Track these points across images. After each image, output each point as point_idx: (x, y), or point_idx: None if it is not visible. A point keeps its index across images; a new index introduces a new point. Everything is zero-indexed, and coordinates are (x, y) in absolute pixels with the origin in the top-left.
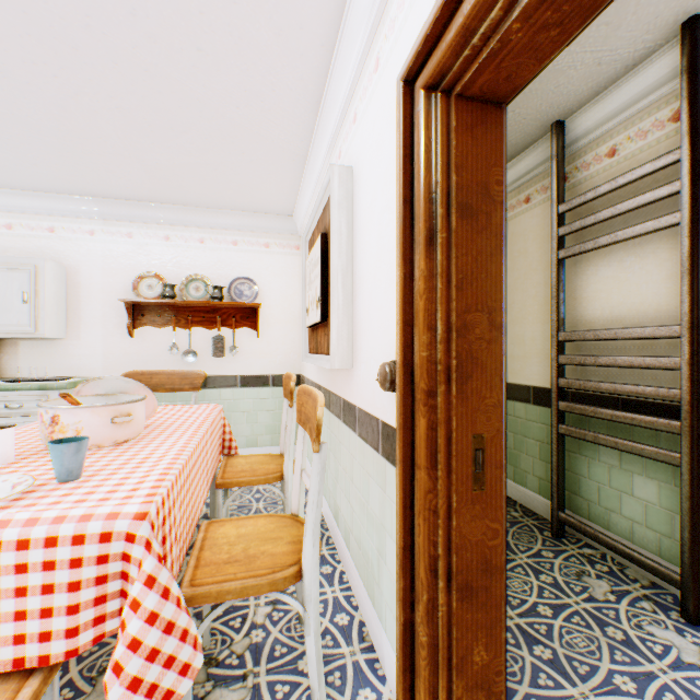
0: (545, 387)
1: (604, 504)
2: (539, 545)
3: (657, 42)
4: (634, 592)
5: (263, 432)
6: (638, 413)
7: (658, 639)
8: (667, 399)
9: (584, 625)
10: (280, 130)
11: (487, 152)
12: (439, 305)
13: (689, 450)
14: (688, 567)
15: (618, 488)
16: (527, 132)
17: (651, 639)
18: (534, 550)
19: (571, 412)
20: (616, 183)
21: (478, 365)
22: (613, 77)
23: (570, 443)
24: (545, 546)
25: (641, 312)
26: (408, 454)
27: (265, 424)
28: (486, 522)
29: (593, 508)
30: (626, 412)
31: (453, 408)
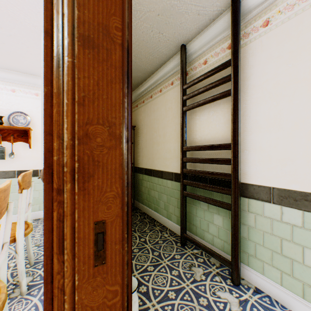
0: (179, 173)
1: (202, 228)
2: (175, 252)
3: (222, 8)
4: (213, 271)
5: (34, 203)
6: (215, 185)
7: (222, 299)
8: (226, 178)
9: (190, 299)
10: (24, 15)
11: (108, 2)
12: (65, 117)
13: (234, 202)
14: (234, 258)
15: (208, 220)
16: (170, 48)
17: (219, 300)
18: (172, 256)
19: (189, 185)
20: (206, 75)
21: (100, 167)
22: (205, 24)
23: (189, 199)
24: (177, 252)
25: (216, 137)
26: (50, 239)
27: (35, 198)
28: (107, 287)
29: (198, 229)
30: (210, 185)
31: (76, 203)
